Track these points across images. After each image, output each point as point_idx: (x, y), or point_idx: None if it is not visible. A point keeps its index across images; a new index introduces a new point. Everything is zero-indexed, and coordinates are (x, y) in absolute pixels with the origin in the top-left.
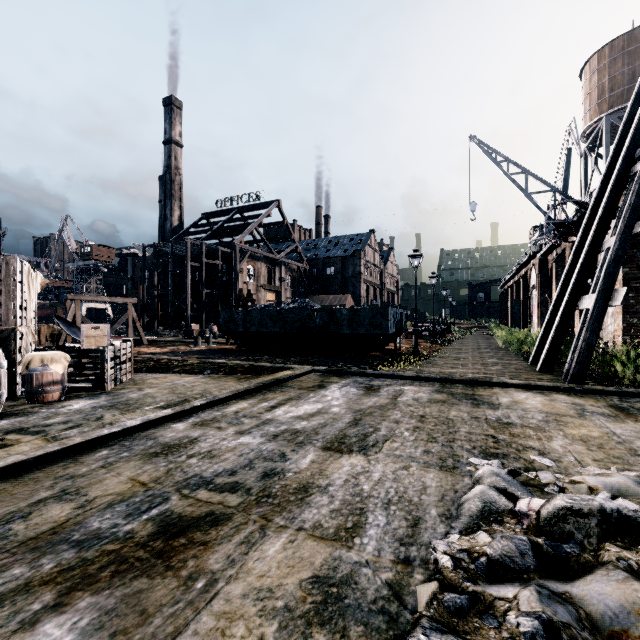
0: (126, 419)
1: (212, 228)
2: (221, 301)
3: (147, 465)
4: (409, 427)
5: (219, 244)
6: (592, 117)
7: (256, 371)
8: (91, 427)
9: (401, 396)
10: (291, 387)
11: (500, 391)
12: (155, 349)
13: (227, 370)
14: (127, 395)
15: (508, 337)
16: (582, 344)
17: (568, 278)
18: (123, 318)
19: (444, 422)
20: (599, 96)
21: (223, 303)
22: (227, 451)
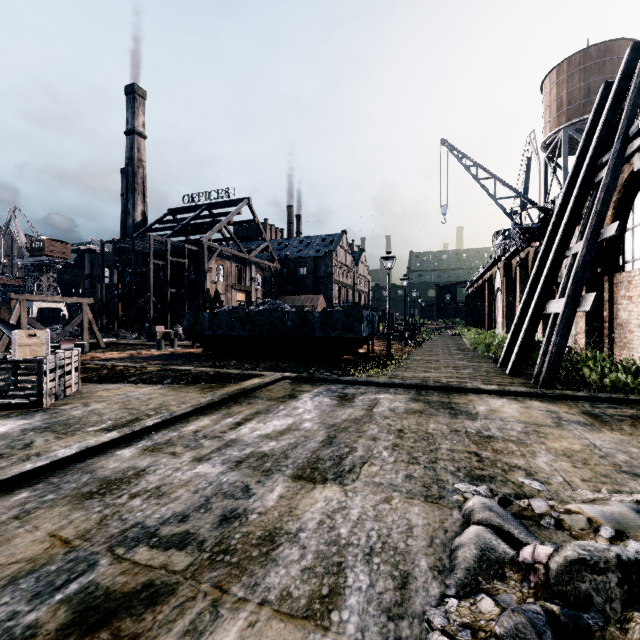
0: (59, 447)
1: (178, 225)
2: (188, 301)
3: (76, 512)
4: (387, 445)
5: (186, 242)
6: (552, 128)
7: (222, 379)
8: (11, 461)
9: (377, 406)
10: (259, 398)
11: (476, 398)
12: (112, 354)
13: (190, 379)
14: (69, 412)
15: (476, 339)
16: (553, 349)
17: (535, 282)
18: (77, 320)
19: (424, 437)
20: (558, 109)
21: (190, 303)
22: (180, 486)
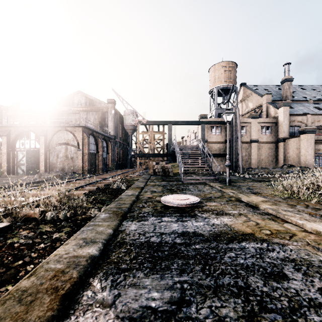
0: None
1: None
2: None
3: None
4: None
5: None
6: None
7: None
8: None
9: None
10: None
11: None
12: None
13: None
14: None
15: None
16: None
17: None
18: None
19: None
20: None
21: None
22: None
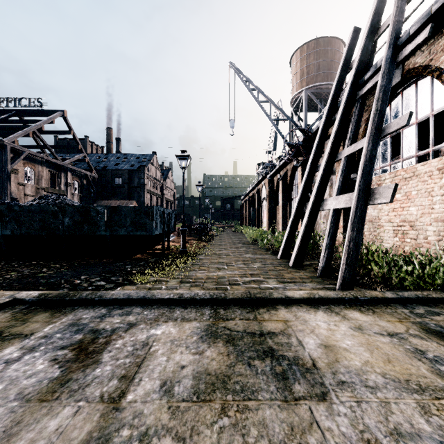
0: None
1: None
2: None
3: None
4: None
5: None
6: (297, 89)
7: None
8: None
9: (139, 376)
10: None
11: (289, 315)
12: None
13: None
14: None
15: (254, 234)
16: (350, 244)
17: (307, 185)
18: None
19: None
20: (301, 76)
21: None
22: None
